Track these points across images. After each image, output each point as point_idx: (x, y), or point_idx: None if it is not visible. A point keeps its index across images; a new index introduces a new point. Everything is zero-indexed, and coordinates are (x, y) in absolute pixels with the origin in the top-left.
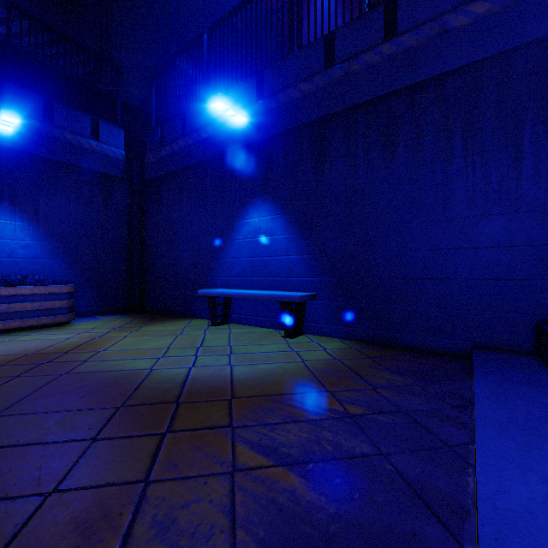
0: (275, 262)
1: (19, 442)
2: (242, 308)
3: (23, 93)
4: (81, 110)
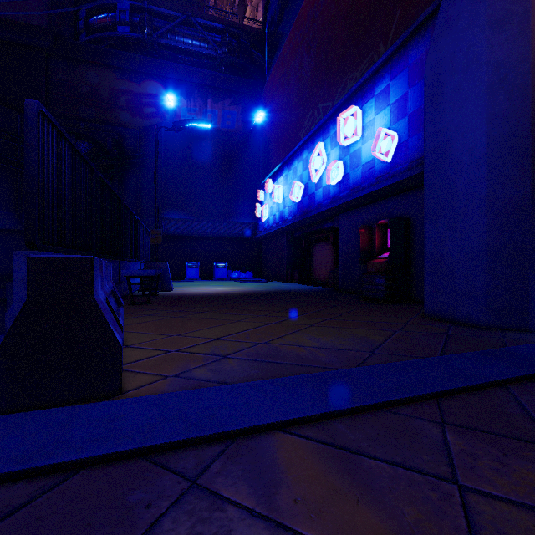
0: None
1: None
2: None
3: None
4: None
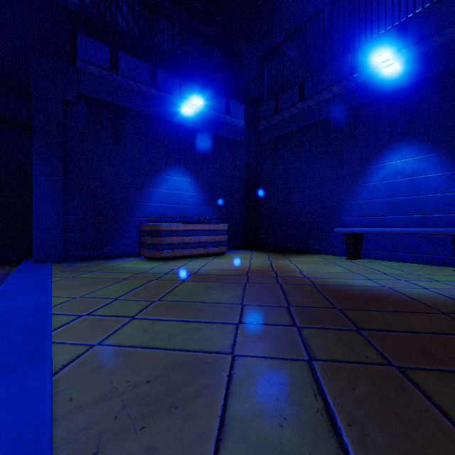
0: (425, 200)
1: (417, 330)
2: (378, 245)
3: (190, 86)
4: (219, 94)
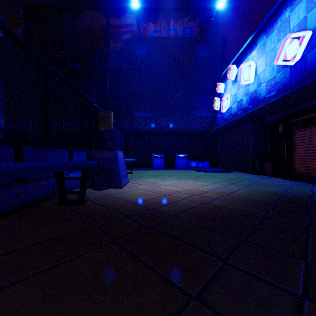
0: None
1: None
2: None
3: None
4: None
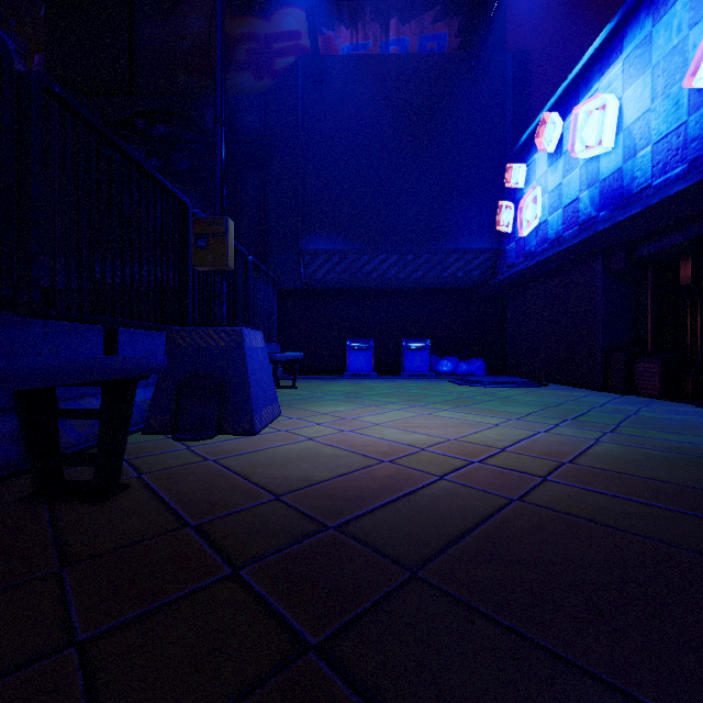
0: None
1: None
2: None
3: None
4: None
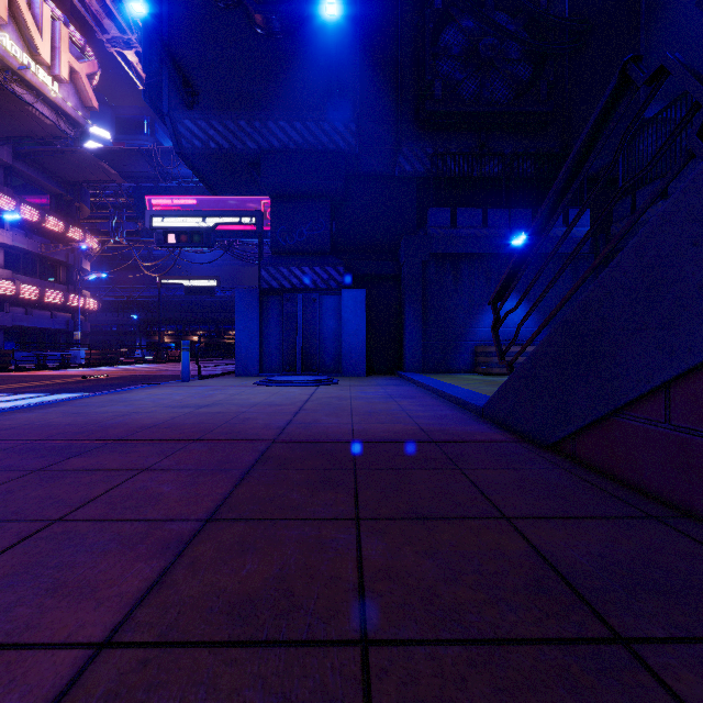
0: None
1: None
2: None
3: (520, 212)
4: None
